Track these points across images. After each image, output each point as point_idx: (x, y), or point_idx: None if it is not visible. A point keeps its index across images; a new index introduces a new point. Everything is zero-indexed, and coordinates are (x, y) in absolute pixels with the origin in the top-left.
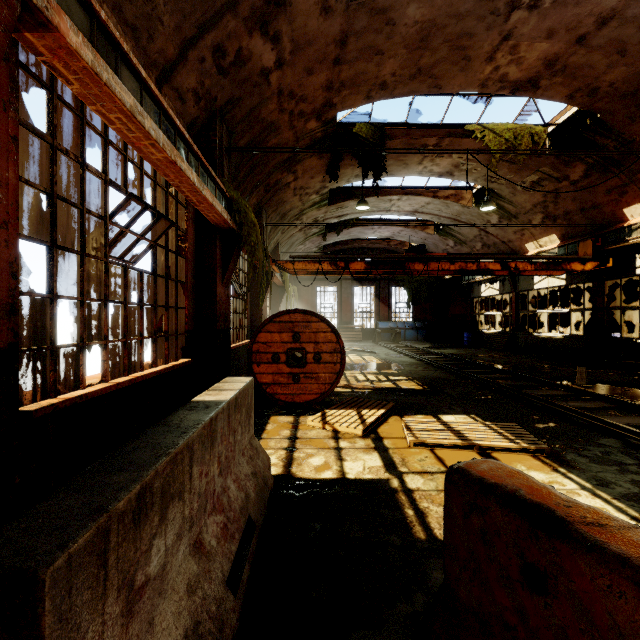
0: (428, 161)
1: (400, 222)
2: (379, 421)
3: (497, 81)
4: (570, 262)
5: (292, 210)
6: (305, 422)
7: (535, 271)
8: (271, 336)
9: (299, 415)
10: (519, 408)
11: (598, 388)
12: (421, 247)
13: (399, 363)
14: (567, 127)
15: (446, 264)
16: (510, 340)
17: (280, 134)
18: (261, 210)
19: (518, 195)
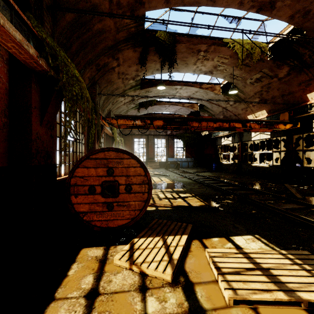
0: (199, 62)
1: (180, 103)
2: (183, 250)
3: (250, 0)
4: (278, 124)
5: (118, 89)
6: (113, 257)
7: (257, 129)
8: (88, 171)
9: (109, 245)
10: (283, 223)
11: (311, 200)
12: (197, 112)
13: (183, 183)
14: (282, 42)
15: (211, 123)
16: (238, 167)
17: (103, 20)
18: (95, 84)
19: (247, 87)
